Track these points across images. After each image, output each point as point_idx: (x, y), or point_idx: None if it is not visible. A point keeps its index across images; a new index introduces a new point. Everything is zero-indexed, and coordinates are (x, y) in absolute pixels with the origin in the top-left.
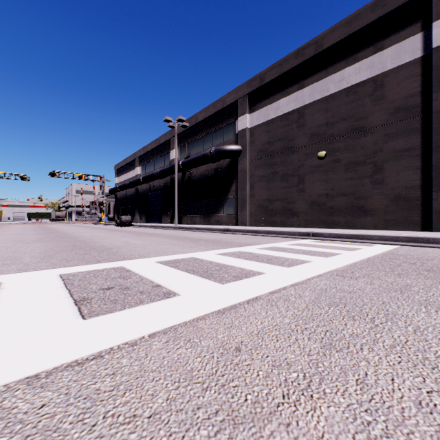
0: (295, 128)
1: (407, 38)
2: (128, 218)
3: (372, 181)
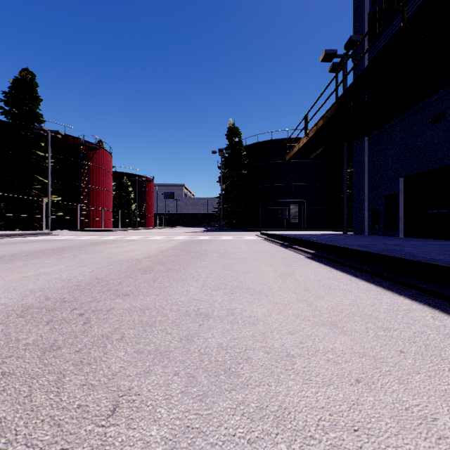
0: None
1: None
2: None
3: None
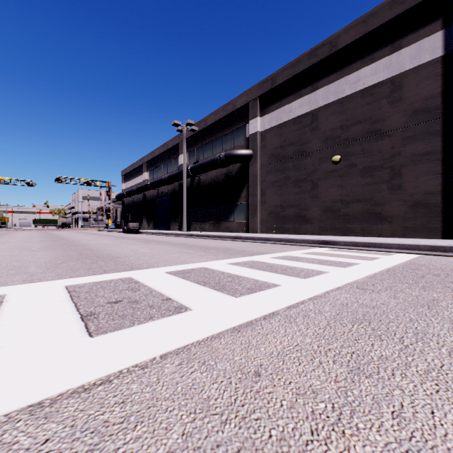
0: (308, 132)
1: (427, 36)
2: (135, 225)
3: (390, 186)
